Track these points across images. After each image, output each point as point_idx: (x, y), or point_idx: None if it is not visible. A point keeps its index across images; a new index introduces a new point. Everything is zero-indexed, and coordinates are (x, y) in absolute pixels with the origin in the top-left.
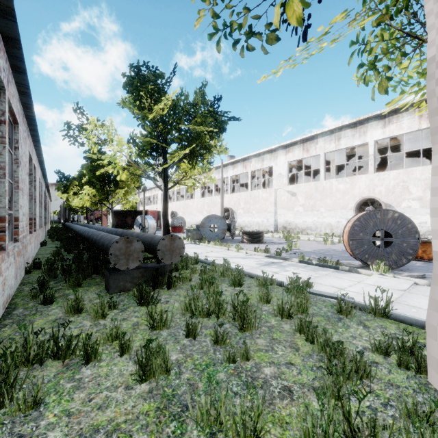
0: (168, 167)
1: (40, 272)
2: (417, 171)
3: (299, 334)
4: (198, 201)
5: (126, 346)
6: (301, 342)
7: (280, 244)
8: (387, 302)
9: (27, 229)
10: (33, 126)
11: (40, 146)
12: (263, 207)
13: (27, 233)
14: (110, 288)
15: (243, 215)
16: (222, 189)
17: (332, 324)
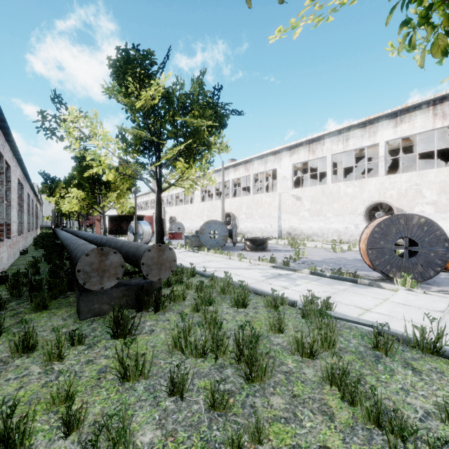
0: (162, 166)
1: (4, 289)
2: (431, 173)
3: (329, 386)
4: (197, 206)
5: (75, 420)
6: (334, 402)
7: (285, 252)
8: (438, 335)
9: None
10: None
11: (13, 140)
12: (267, 212)
13: None
14: (81, 312)
15: (246, 221)
16: (223, 193)
17: (369, 367)
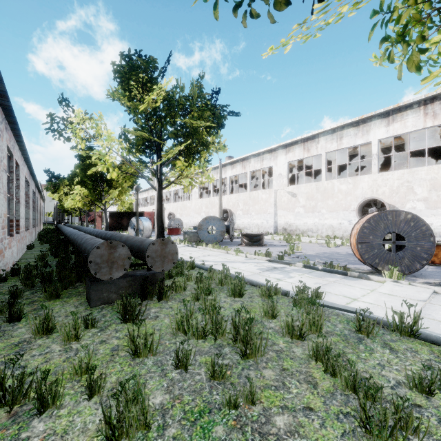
0: (163, 165)
1: (17, 280)
2: (422, 171)
3: (314, 361)
4: (195, 202)
5: (97, 385)
6: (318, 374)
7: (281, 247)
8: (414, 319)
9: (5, 232)
10: (11, 117)
11: (22, 141)
12: (263, 208)
13: (5, 236)
14: (91, 300)
15: (242, 217)
16: (220, 190)
17: (352, 347)
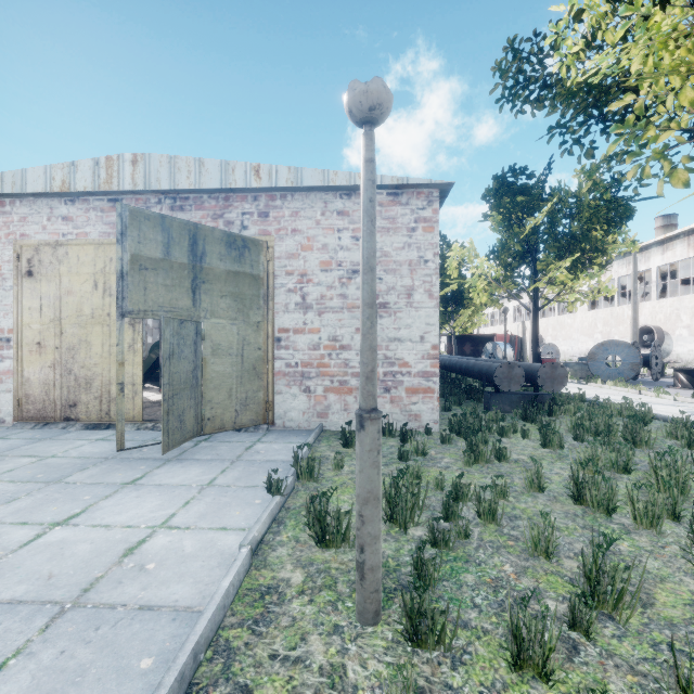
0: (539, 281)
1: None
2: None
3: None
4: (582, 316)
5: (526, 434)
6: None
7: None
8: None
9: None
10: None
11: None
12: None
13: None
14: (491, 408)
15: (689, 340)
16: (633, 295)
17: None
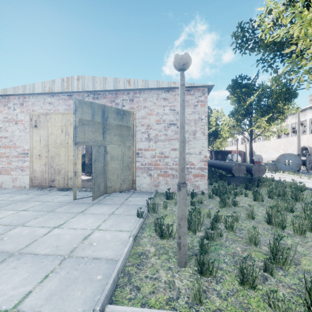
0: (252, 126)
1: None
2: None
3: None
4: (273, 142)
5: (246, 195)
6: None
7: None
8: None
9: None
10: None
11: None
12: None
13: None
14: (231, 183)
15: None
16: (298, 132)
17: None
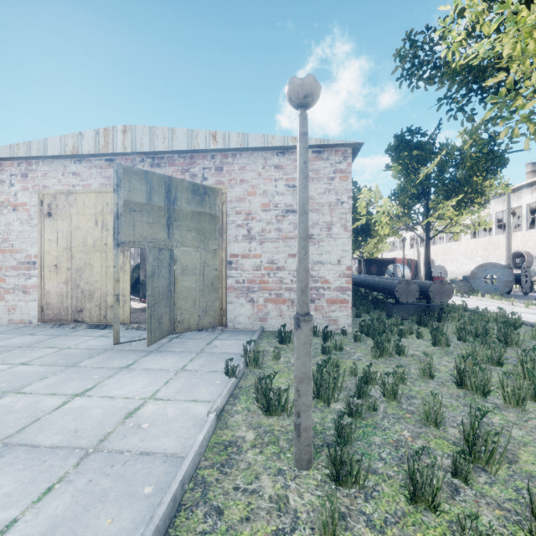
0: (430, 217)
1: None
2: None
3: None
4: (466, 244)
5: (420, 335)
6: None
7: None
8: None
9: None
10: None
11: None
12: None
13: None
14: (393, 315)
15: None
16: (507, 227)
17: None
